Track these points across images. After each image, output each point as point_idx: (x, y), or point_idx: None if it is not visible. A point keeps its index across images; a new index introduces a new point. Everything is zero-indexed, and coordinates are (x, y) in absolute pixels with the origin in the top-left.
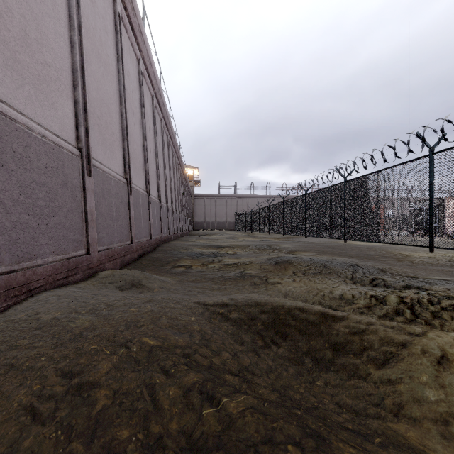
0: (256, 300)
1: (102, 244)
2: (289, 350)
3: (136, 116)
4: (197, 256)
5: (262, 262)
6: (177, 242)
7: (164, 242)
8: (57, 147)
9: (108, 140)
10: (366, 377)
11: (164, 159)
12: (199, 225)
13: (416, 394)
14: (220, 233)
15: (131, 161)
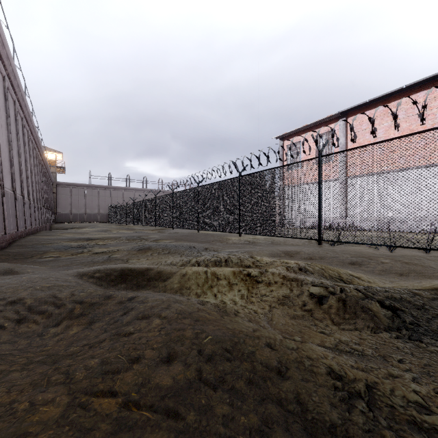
0: (112, 266)
1: None
2: (127, 284)
3: None
4: (65, 249)
5: (128, 249)
6: (38, 236)
7: (21, 238)
8: None
9: None
10: (157, 286)
11: (19, 146)
12: (64, 217)
13: (171, 286)
14: (91, 226)
15: None
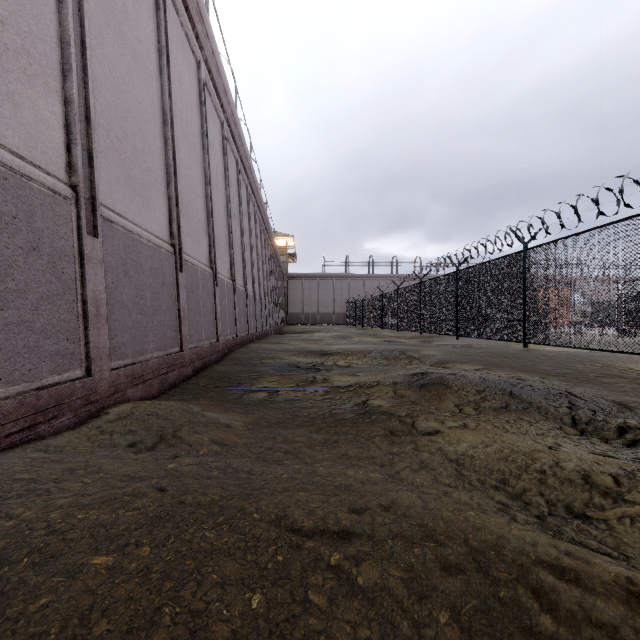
0: (421, 521)
1: (121, 356)
2: None
3: (194, 149)
4: (289, 370)
5: (396, 384)
6: (260, 345)
7: (241, 346)
8: (17, 177)
9: (138, 178)
10: None
11: (242, 221)
12: (295, 317)
13: None
14: (325, 330)
15: (183, 218)
